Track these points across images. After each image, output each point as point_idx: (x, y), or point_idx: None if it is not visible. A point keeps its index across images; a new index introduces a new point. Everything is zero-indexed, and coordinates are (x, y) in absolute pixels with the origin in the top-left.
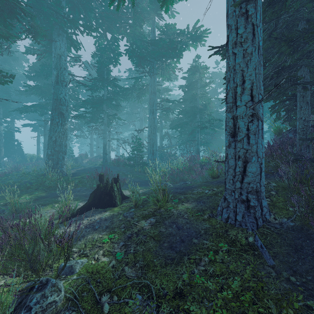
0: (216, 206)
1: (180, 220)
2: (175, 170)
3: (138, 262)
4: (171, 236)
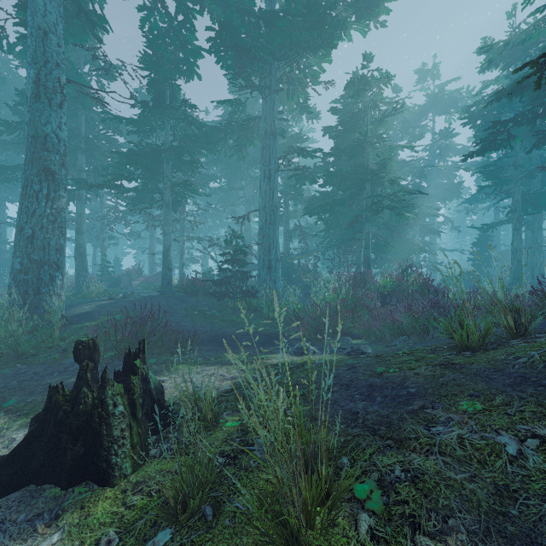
0: None
1: None
2: (322, 307)
3: None
4: None
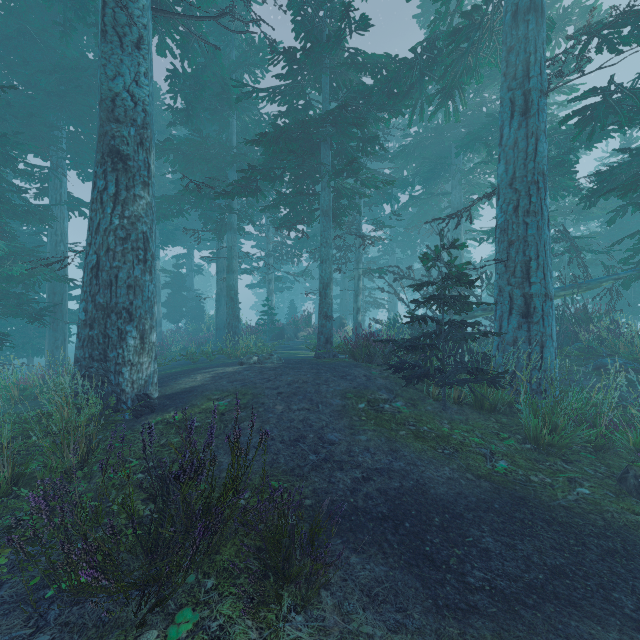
0: None
1: None
2: None
3: None
4: None
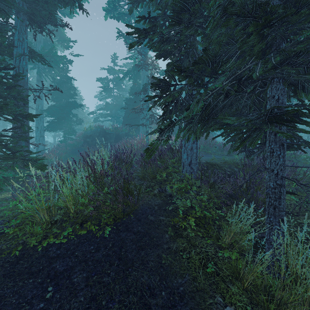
0: None
1: None
2: None
3: None
4: None
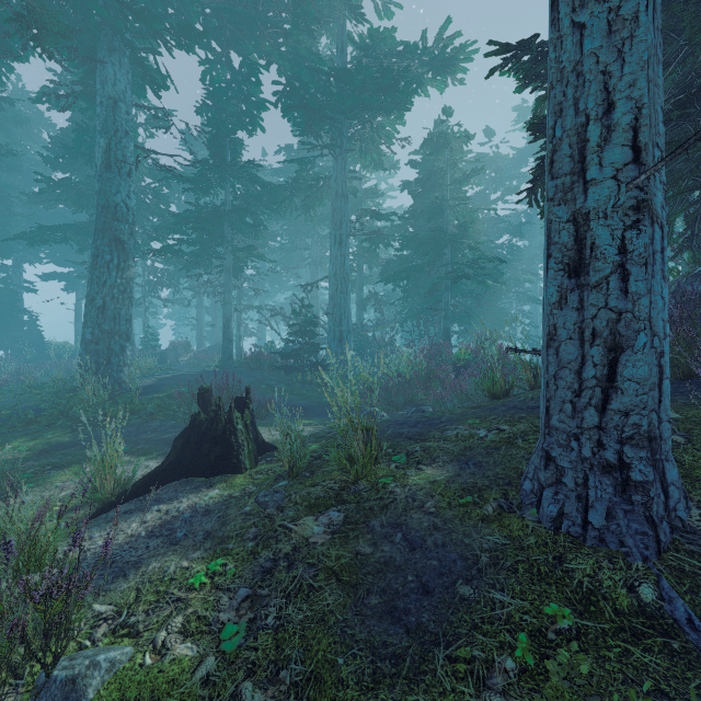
0: (515, 478)
1: (416, 519)
2: (394, 379)
3: (286, 664)
4: (390, 572)
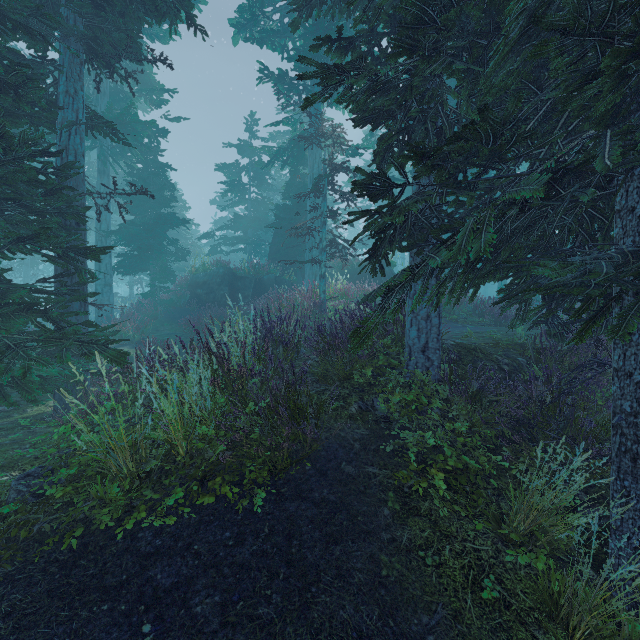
0: None
1: None
2: None
3: None
4: None
